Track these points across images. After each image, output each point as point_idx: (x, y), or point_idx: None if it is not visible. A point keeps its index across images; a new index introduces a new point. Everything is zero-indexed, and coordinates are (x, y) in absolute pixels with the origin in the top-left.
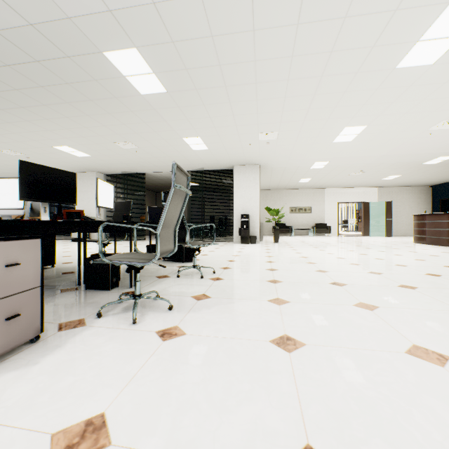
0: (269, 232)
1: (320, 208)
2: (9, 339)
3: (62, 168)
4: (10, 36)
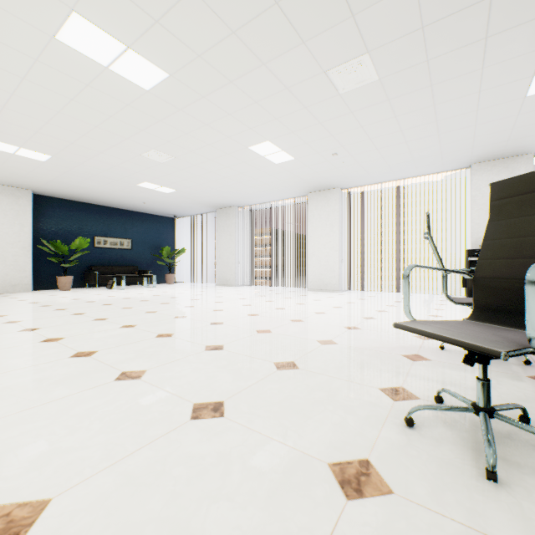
0: None
1: None
2: None
3: None
4: None
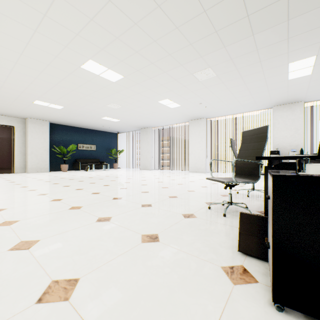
0: None
1: None
2: None
3: None
4: None
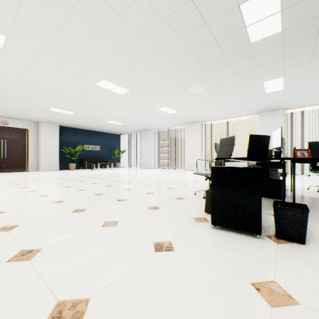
0: None
1: None
2: None
3: None
4: None
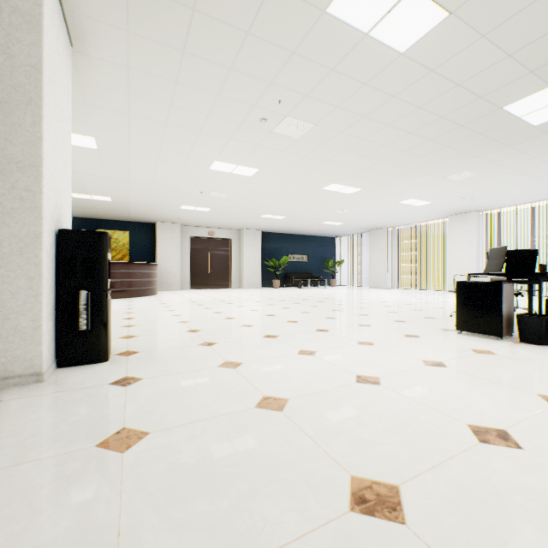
0: None
1: None
2: None
3: None
4: None
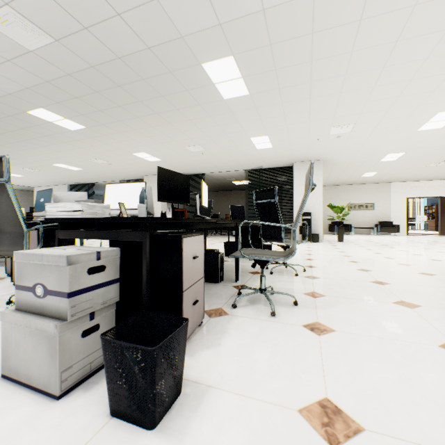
0: (324, 230)
1: (385, 204)
2: (193, 321)
3: (134, 172)
4: (129, 60)
